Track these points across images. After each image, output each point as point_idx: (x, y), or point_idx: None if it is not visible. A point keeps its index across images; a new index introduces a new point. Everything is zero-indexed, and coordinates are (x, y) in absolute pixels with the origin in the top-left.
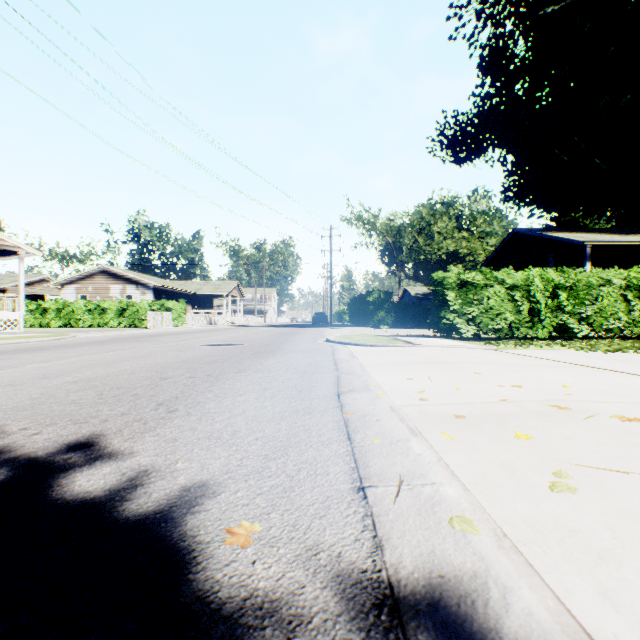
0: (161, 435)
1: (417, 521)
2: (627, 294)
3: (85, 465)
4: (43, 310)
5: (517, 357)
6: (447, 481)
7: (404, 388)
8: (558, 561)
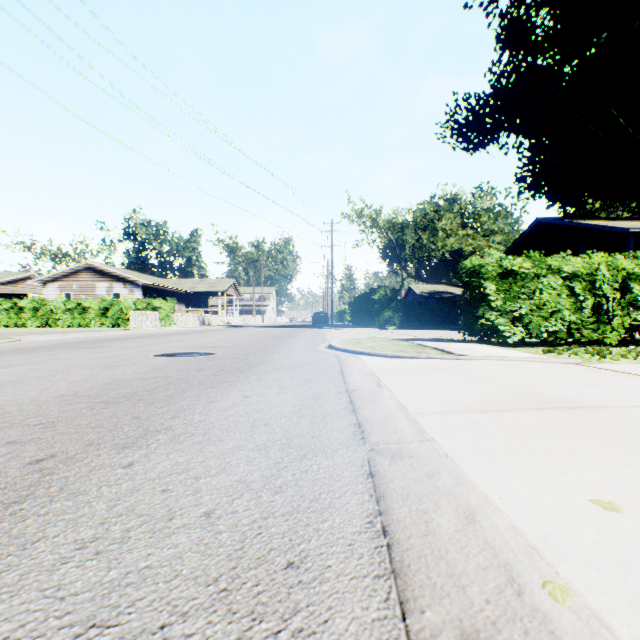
0: None
1: None
2: None
3: None
4: (19, 309)
5: None
6: None
7: None
8: None
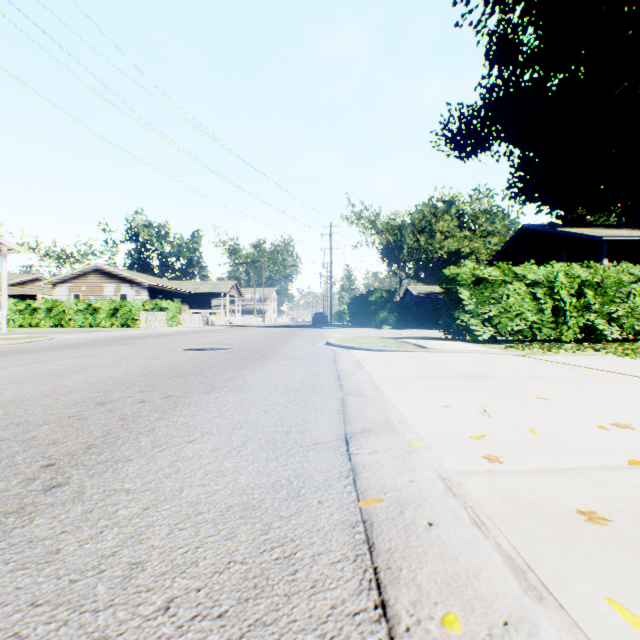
0: None
1: None
2: None
3: None
4: (33, 310)
5: (559, 366)
6: None
7: (446, 427)
8: None
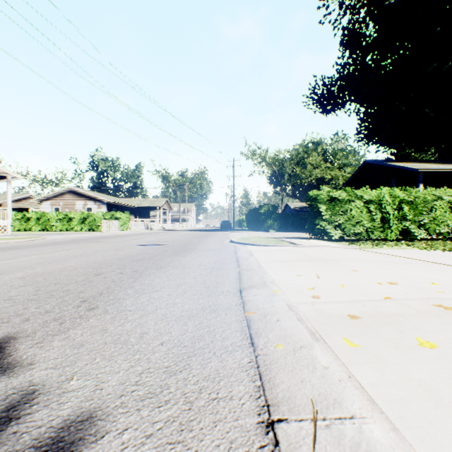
0: (70, 338)
1: None
2: None
3: None
4: (27, 219)
5: (378, 255)
6: (368, 413)
7: (296, 284)
8: None
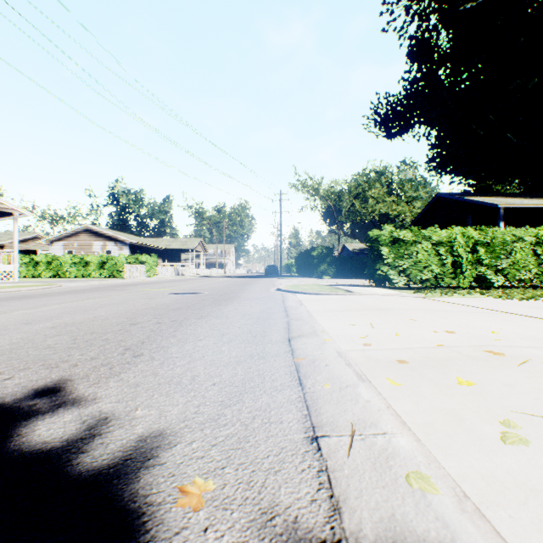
0: (124, 380)
1: (373, 477)
2: (537, 249)
3: (48, 412)
4: (35, 263)
5: (444, 304)
6: (398, 431)
7: (348, 333)
8: (528, 529)
